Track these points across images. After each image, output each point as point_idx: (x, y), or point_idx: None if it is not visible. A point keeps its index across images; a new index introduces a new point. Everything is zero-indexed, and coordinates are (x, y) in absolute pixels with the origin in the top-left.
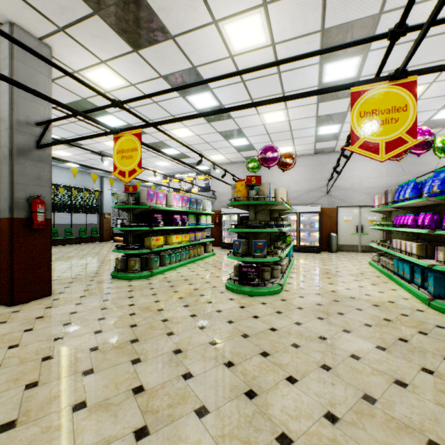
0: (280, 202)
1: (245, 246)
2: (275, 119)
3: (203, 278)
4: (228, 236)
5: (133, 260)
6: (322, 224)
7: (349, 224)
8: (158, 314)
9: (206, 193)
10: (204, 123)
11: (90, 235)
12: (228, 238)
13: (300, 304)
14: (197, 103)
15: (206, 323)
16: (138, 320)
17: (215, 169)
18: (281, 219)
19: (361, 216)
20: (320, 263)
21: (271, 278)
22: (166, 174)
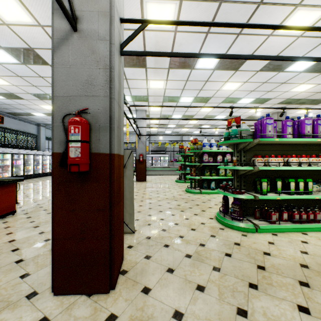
0: None
1: None
2: None
3: None
4: None
5: None
6: None
7: None
8: None
9: None
10: None
11: None
12: None
13: None
14: None
15: None
16: None
17: None
18: None
19: None
20: None
21: None
22: None
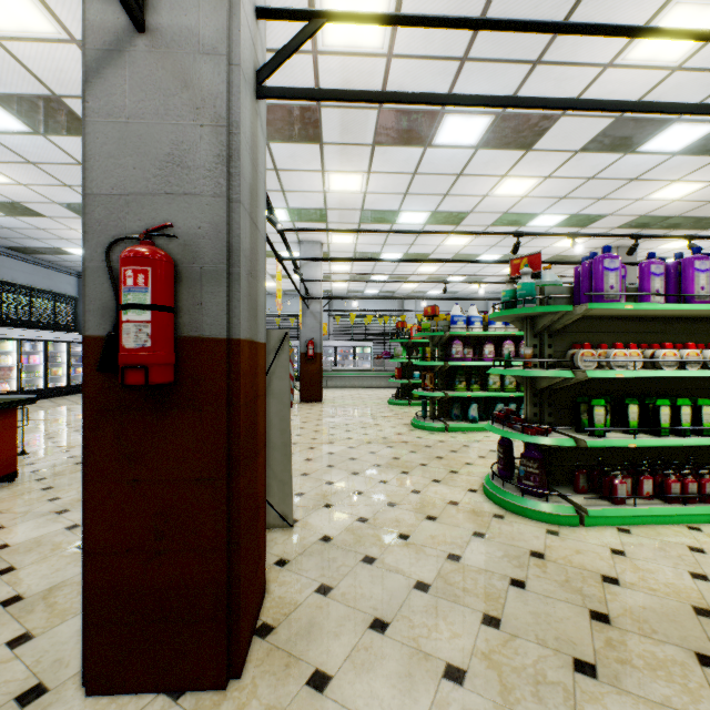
0: None
1: None
2: None
3: None
4: None
5: None
6: None
7: None
8: None
9: None
10: None
11: None
12: None
13: None
14: None
15: None
16: None
17: None
18: None
19: None
20: None
21: None
22: None
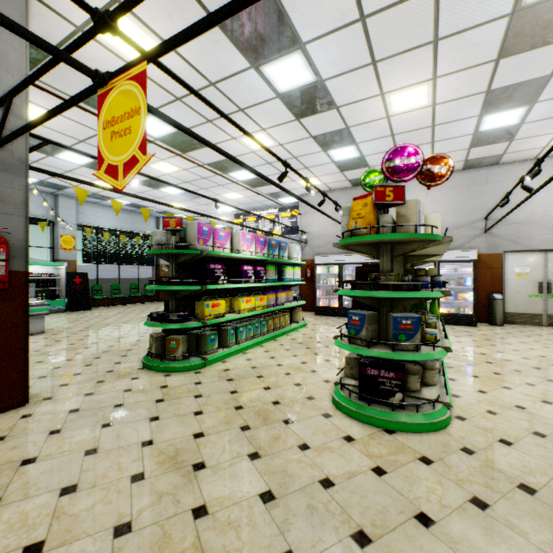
0: (446, 237)
1: (373, 325)
2: (410, 103)
3: (289, 374)
4: (324, 297)
5: (174, 339)
6: (477, 280)
7: (525, 280)
8: (191, 483)
9: (292, 237)
10: (290, 121)
11: (144, 293)
12: (325, 300)
13: (518, 470)
14: (279, 79)
15: (298, 539)
16: (139, 506)
17: (309, 189)
18: (424, 271)
19: (547, 267)
20: (488, 346)
21: (420, 385)
22: (239, 211)
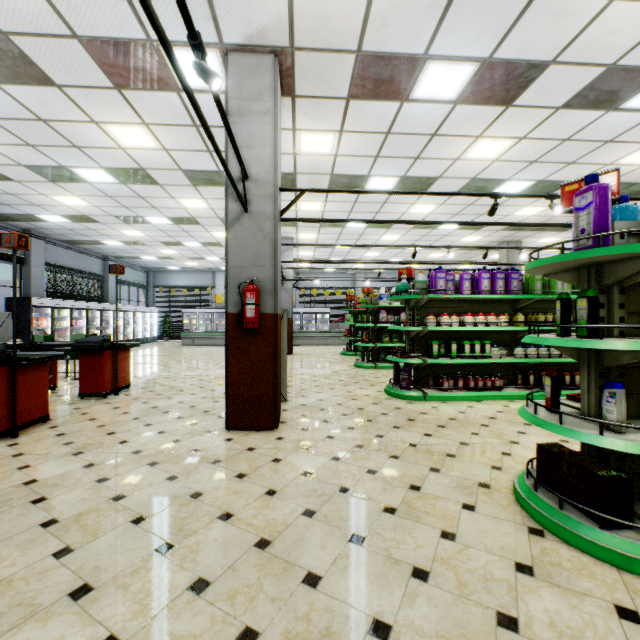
0: None
1: None
2: None
3: None
4: None
5: None
6: None
7: None
8: None
9: None
10: None
11: None
12: None
13: None
14: None
15: None
16: None
17: None
18: None
19: None
20: None
21: None
22: None
